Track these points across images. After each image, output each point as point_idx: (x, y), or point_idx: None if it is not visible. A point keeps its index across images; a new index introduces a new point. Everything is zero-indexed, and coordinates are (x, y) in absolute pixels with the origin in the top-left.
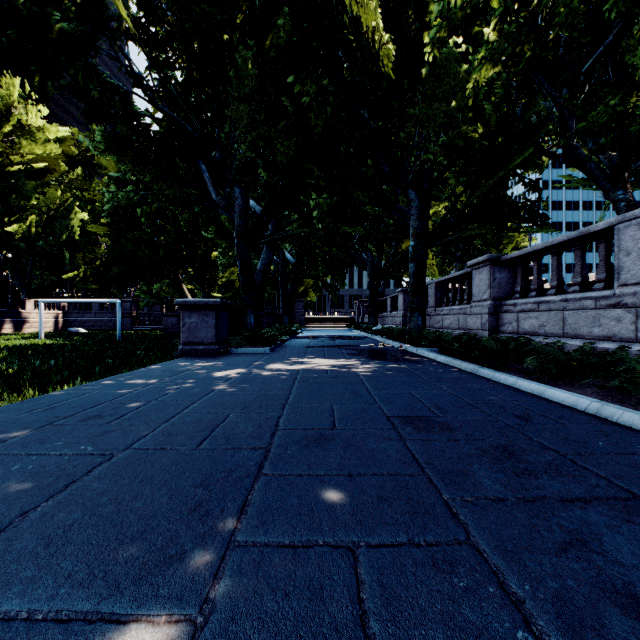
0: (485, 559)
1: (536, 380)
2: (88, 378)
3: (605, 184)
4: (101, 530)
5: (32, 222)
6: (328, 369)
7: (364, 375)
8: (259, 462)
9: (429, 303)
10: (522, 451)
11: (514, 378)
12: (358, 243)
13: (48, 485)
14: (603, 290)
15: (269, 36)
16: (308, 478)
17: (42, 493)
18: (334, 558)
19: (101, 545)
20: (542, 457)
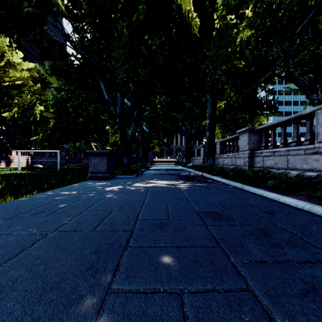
0: (259, 301)
1: (274, 192)
2: (40, 191)
3: (307, 91)
4: (34, 281)
5: (15, 111)
6: (165, 186)
7: (184, 189)
8: (127, 238)
9: (216, 152)
10: (272, 232)
11: (263, 191)
12: (180, 122)
13: (8, 253)
14: (308, 145)
15: (135, 15)
16: (154, 248)
17: (4, 258)
18: (169, 300)
19: (32, 292)
20: (283, 235)
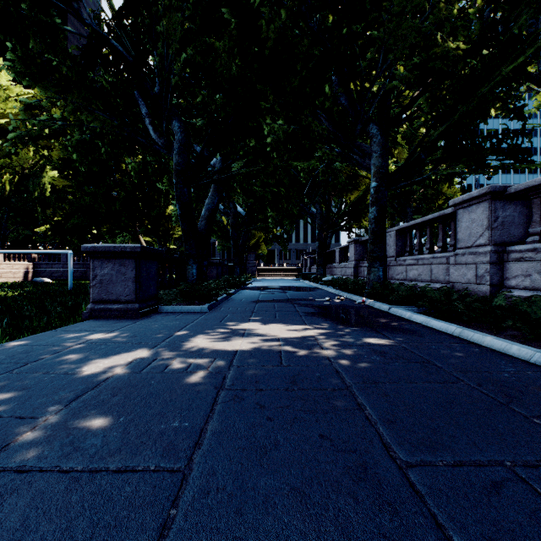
0: None
1: None
2: None
3: None
4: None
5: (6, 181)
6: (282, 350)
7: (348, 371)
8: None
9: (387, 252)
10: None
11: None
12: (307, 196)
13: None
14: None
15: None
16: None
17: None
18: None
19: None
20: None
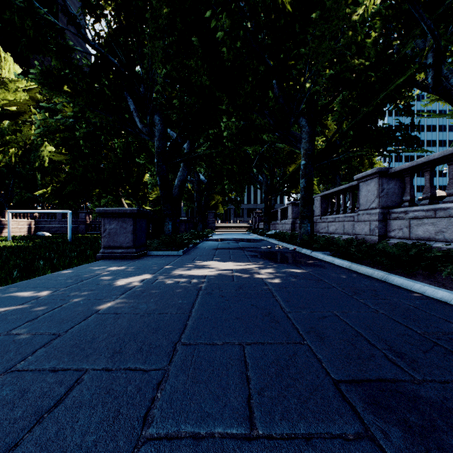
0: None
1: None
2: None
3: None
4: None
5: (12, 153)
6: (234, 275)
7: (272, 283)
8: None
9: (315, 212)
10: None
11: (446, 292)
12: (255, 167)
13: None
14: None
15: None
16: None
17: None
18: None
19: None
20: None
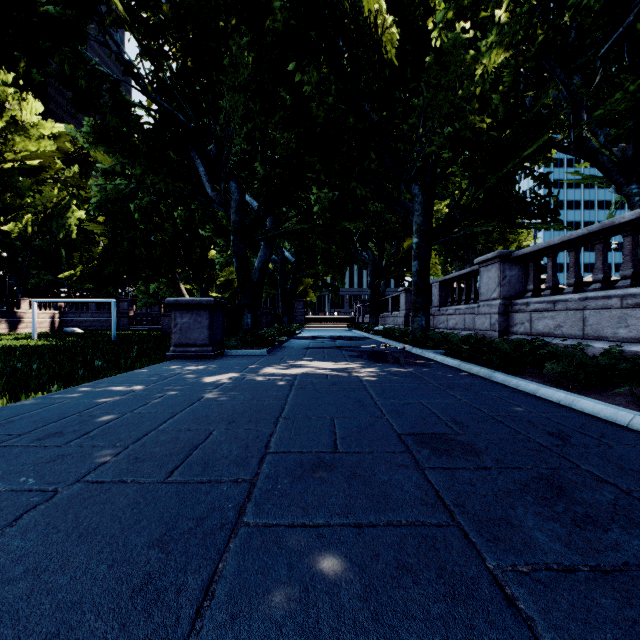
0: None
1: (558, 387)
2: (69, 383)
3: (618, 178)
4: None
5: (28, 221)
6: (328, 373)
7: (368, 380)
8: (240, 503)
9: (433, 302)
10: (572, 485)
11: (535, 385)
12: (359, 241)
13: None
14: (629, 287)
15: (266, 21)
16: (302, 530)
17: None
18: None
19: None
20: (600, 495)
